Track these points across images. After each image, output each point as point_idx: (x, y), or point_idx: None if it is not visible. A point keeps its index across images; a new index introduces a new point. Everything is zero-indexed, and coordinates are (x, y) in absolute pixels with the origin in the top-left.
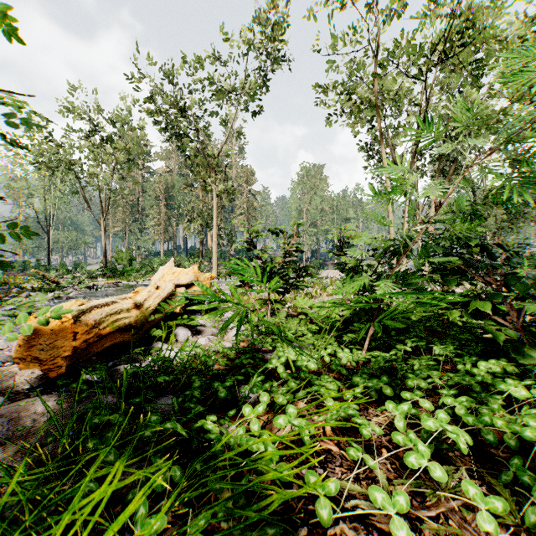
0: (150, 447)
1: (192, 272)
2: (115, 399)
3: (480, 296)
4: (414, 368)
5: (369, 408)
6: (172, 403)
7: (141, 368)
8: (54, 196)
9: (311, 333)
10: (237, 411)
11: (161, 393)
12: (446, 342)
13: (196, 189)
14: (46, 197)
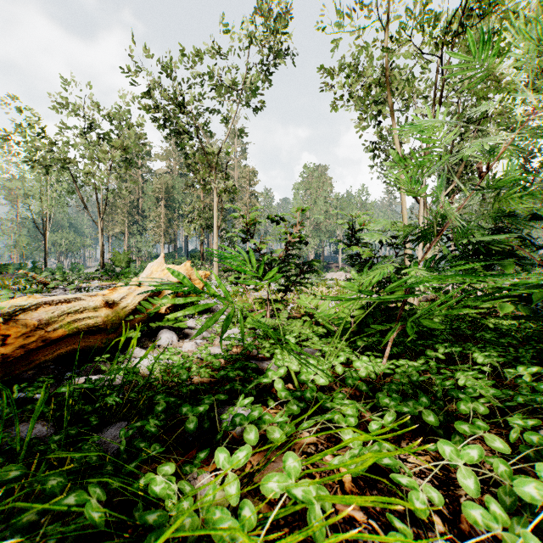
0: (55, 525)
1: (183, 269)
2: (45, 429)
3: (539, 287)
4: (459, 382)
5: (402, 440)
6: (118, 437)
7: (85, 385)
8: (50, 197)
9: (317, 337)
10: (215, 447)
11: (109, 420)
12: (487, 348)
13: (197, 190)
14: (42, 197)
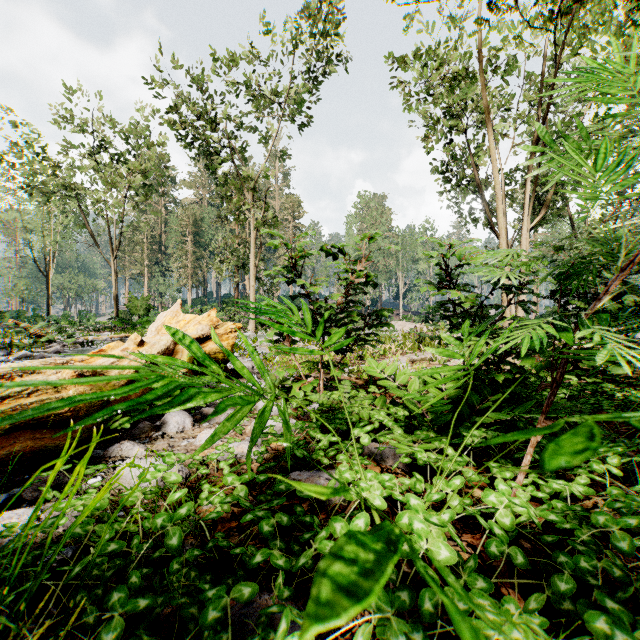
0: None
1: (207, 320)
2: None
3: None
4: None
5: None
6: None
7: None
8: (54, 231)
9: (400, 428)
10: None
11: None
12: None
13: (231, 223)
14: (45, 232)
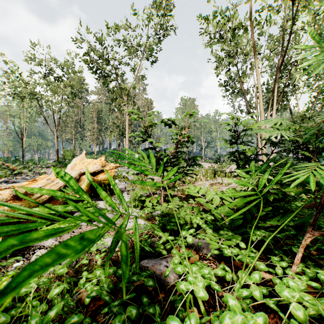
0: None
1: (99, 162)
2: None
3: None
4: None
5: None
6: None
7: None
8: (26, 116)
9: (210, 229)
10: None
11: None
12: None
13: (116, 112)
14: (21, 117)
